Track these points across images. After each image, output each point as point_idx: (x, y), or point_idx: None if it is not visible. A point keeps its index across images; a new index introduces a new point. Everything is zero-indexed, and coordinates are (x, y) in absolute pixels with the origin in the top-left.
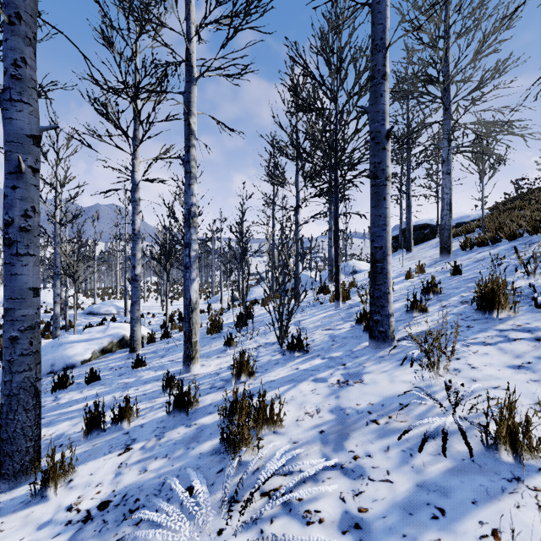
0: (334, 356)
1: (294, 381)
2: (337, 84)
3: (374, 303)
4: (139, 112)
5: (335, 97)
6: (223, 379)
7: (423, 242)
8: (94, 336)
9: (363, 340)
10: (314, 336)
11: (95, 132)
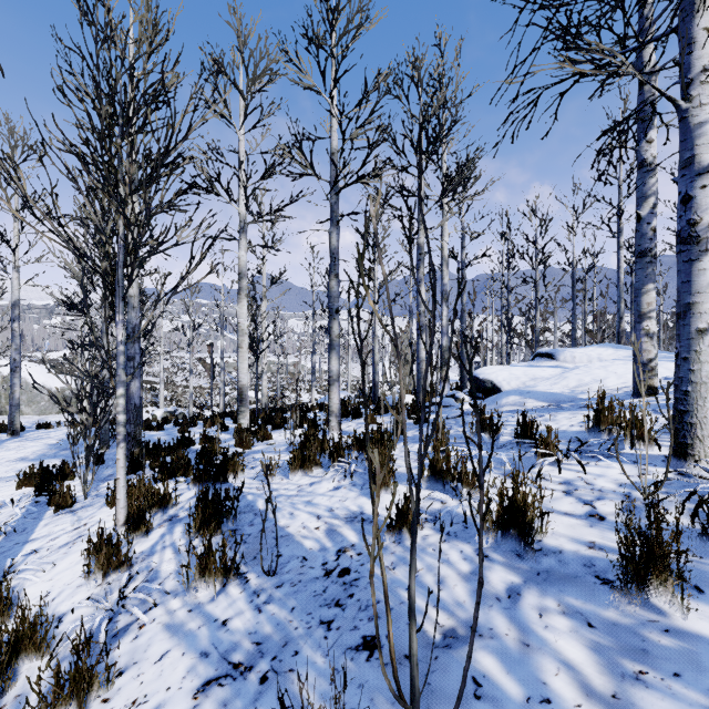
0: None
1: None
2: None
3: None
4: None
5: None
6: None
7: None
8: None
9: None
10: None
11: None
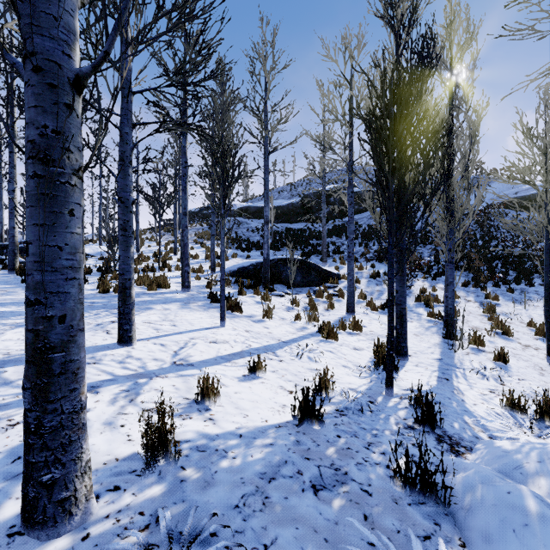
0: None
1: None
2: None
3: None
4: None
5: None
6: None
7: None
8: None
9: None
10: None
11: None
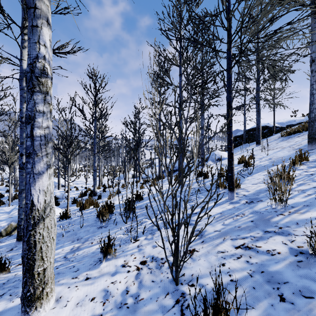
0: None
1: None
2: None
3: None
4: None
5: None
6: None
7: (263, 138)
8: None
9: None
10: (226, 263)
11: None
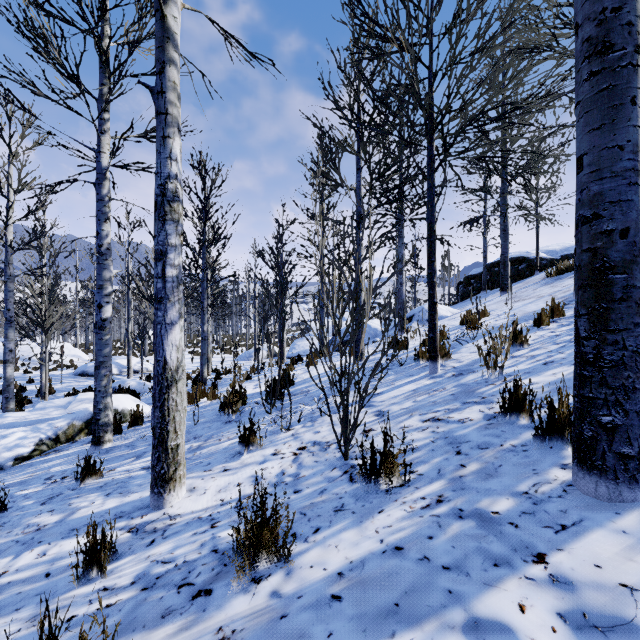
0: (486, 510)
1: (403, 621)
2: (432, 2)
3: (600, 378)
4: (106, 52)
5: (429, 20)
6: (217, 551)
7: (517, 280)
8: (47, 415)
9: (538, 459)
10: (408, 436)
11: (23, 75)
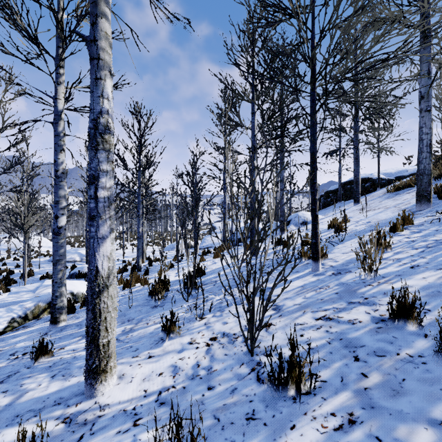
0: None
1: None
2: None
3: None
4: (61, 21)
5: None
6: None
7: (364, 194)
8: (19, 298)
9: (441, 376)
10: (305, 334)
11: None
